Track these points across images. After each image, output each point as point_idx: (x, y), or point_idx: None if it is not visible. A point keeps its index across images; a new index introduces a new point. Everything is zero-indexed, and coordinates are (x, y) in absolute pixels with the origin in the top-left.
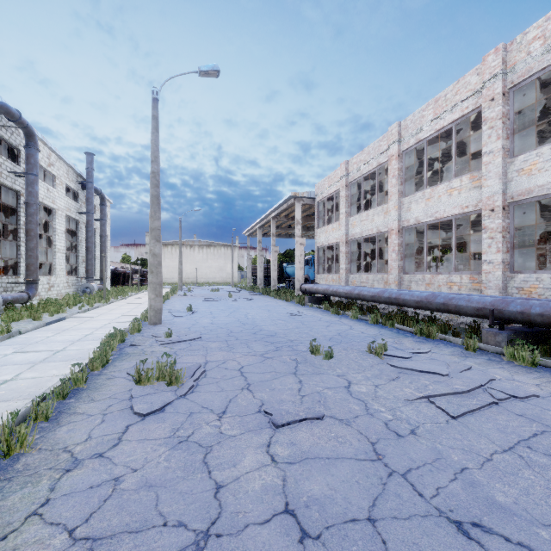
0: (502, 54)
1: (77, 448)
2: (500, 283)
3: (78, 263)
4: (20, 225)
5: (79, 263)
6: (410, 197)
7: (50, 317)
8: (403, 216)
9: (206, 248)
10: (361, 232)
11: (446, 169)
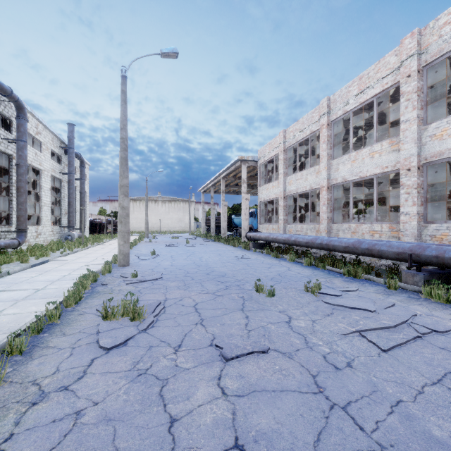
0: (417, 37)
1: (44, 381)
2: (415, 231)
3: (62, 214)
4: (12, 183)
5: (62, 214)
6: (338, 159)
7: (36, 260)
8: (332, 175)
9: (168, 203)
10: (296, 188)
11: (367, 136)
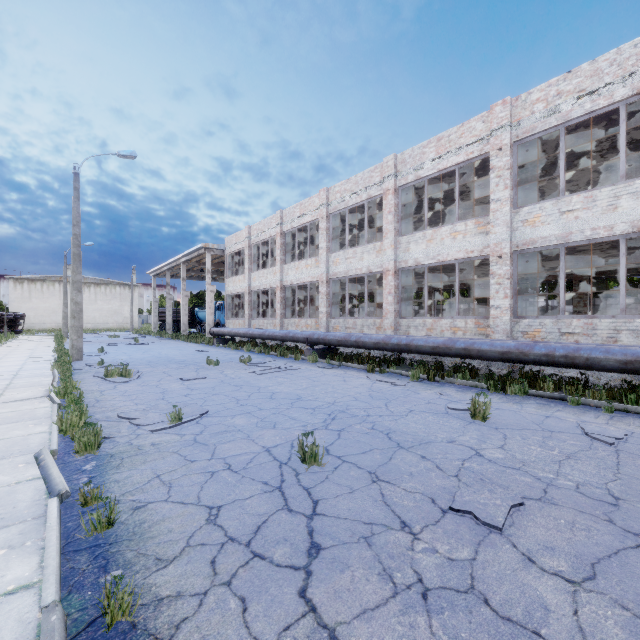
0: (326, 194)
1: (98, 389)
2: (325, 325)
3: None
4: None
5: None
6: (288, 265)
7: None
8: (284, 278)
9: (94, 286)
10: (259, 285)
11: None
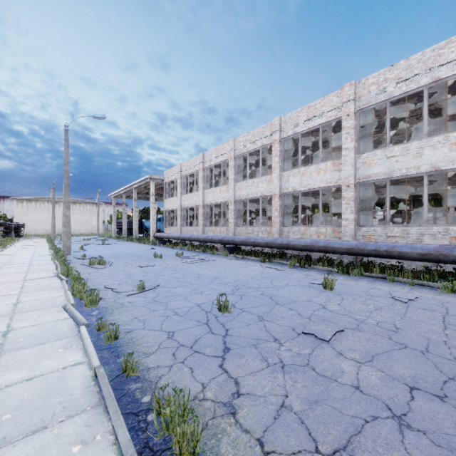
0: (233, 142)
1: (87, 272)
2: (233, 231)
3: None
4: None
5: None
6: (207, 190)
7: None
8: (205, 199)
9: (72, 204)
10: (188, 204)
11: None
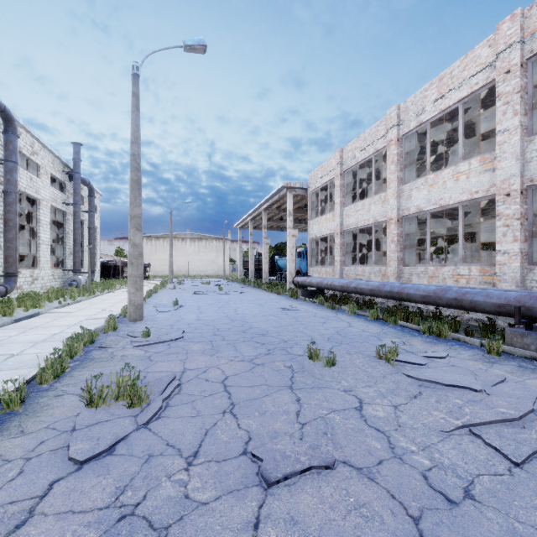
0: (520, 20)
1: None
2: (517, 276)
3: (65, 255)
4: None
5: (66, 255)
6: (410, 184)
7: (24, 312)
8: (403, 204)
9: (197, 241)
10: (356, 222)
11: (445, 156)
